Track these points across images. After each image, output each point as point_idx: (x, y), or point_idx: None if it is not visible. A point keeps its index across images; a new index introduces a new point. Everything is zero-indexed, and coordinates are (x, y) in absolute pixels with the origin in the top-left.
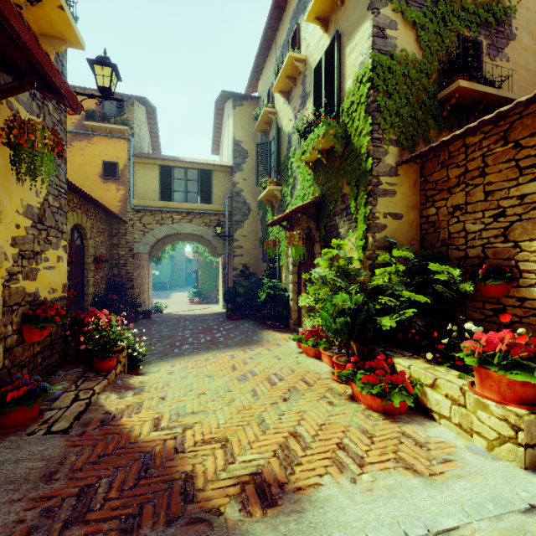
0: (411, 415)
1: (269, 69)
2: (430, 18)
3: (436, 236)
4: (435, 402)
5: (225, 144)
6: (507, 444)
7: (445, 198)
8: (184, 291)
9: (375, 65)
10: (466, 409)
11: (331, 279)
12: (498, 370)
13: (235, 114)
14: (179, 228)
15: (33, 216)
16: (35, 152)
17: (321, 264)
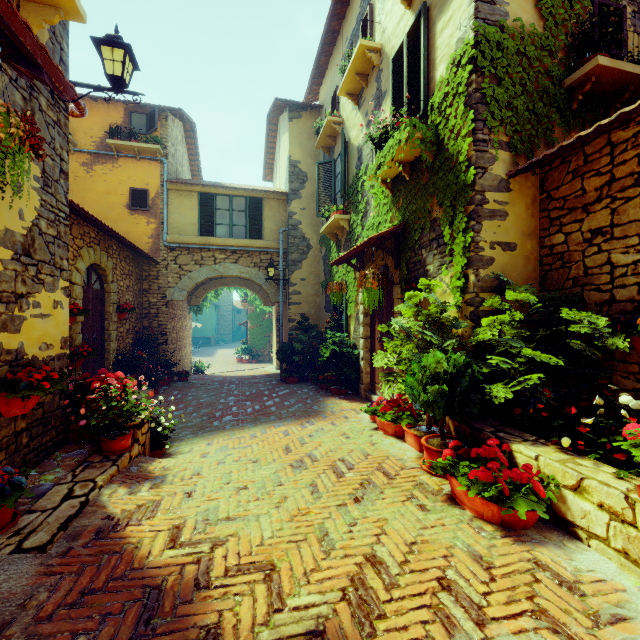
0: (543, 530)
1: (333, 70)
2: None
3: (565, 273)
4: (581, 513)
5: (280, 167)
6: None
7: (578, 220)
8: (232, 348)
9: (479, 40)
10: (636, 529)
11: (418, 332)
12: None
13: (292, 128)
14: (223, 269)
15: (14, 245)
16: None
17: (404, 311)
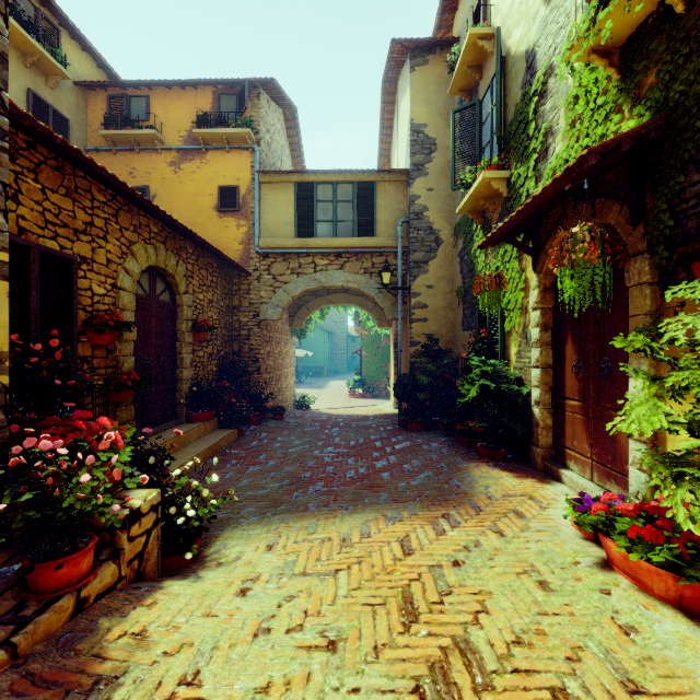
0: None
1: None
2: None
3: None
4: None
5: (398, 145)
6: None
7: None
8: (345, 379)
9: None
10: None
11: None
12: None
13: (414, 80)
14: (325, 279)
15: None
16: None
17: None
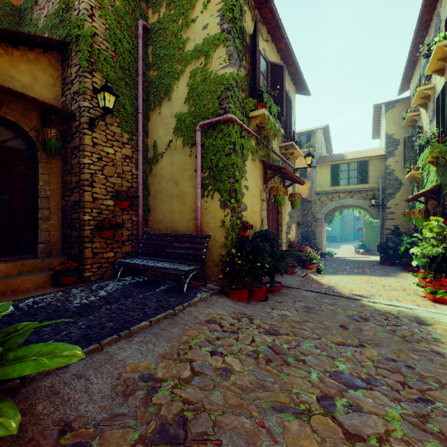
0: None
1: (415, 78)
2: None
3: None
4: None
5: (382, 134)
6: None
7: None
8: (352, 244)
9: None
10: None
11: (428, 239)
12: None
13: (387, 115)
14: (343, 202)
15: (289, 215)
16: (296, 202)
17: (423, 230)
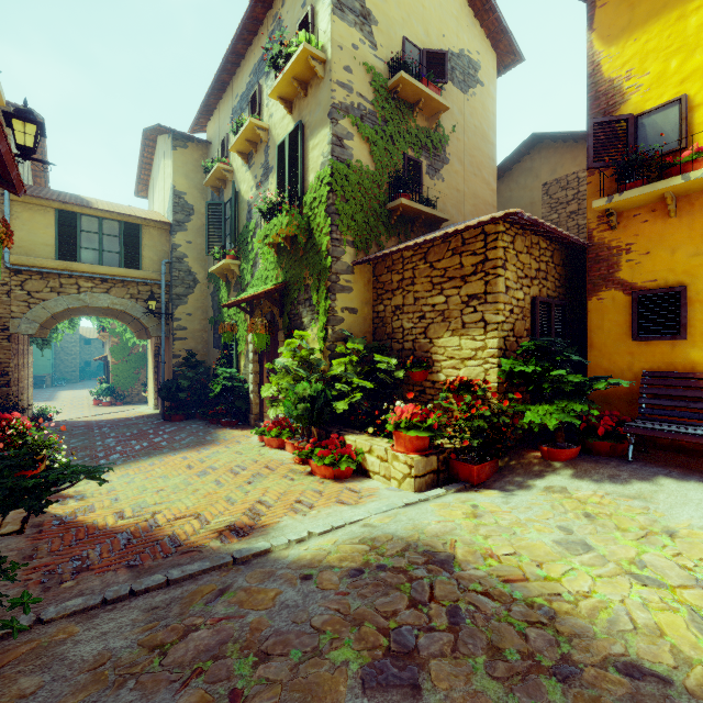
0: (355, 477)
1: (223, 115)
2: (381, 136)
3: (384, 330)
4: (371, 463)
5: (159, 189)
6: (407, 479)
7: (390, 298)
8: (80, 389)
9: (334, 172)
10: (388, 463)
11: (294, 369)
12: (404, 431)
13: (176, 157)
14: (90, 299)
15: None
16: None
17: (284, 354)
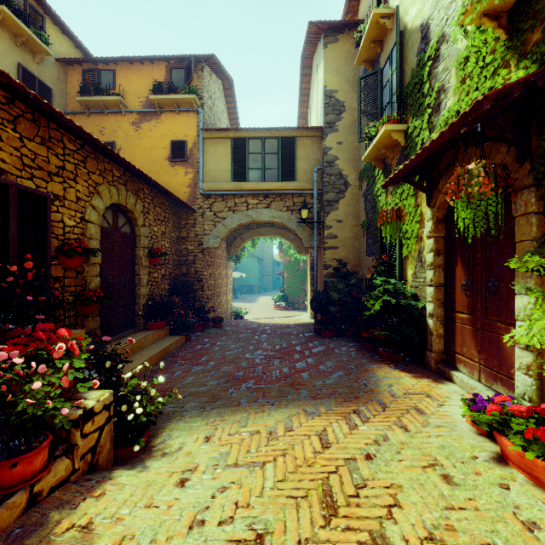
0: None
1: None
2: None
3: None
4: None
5: (313, 108)
6: None
7: None
8: (271, 295)
9: None
10: None
11: None
12: None
13: (327, 55)
14: (255, 215)
15: None
16: None
17: None
